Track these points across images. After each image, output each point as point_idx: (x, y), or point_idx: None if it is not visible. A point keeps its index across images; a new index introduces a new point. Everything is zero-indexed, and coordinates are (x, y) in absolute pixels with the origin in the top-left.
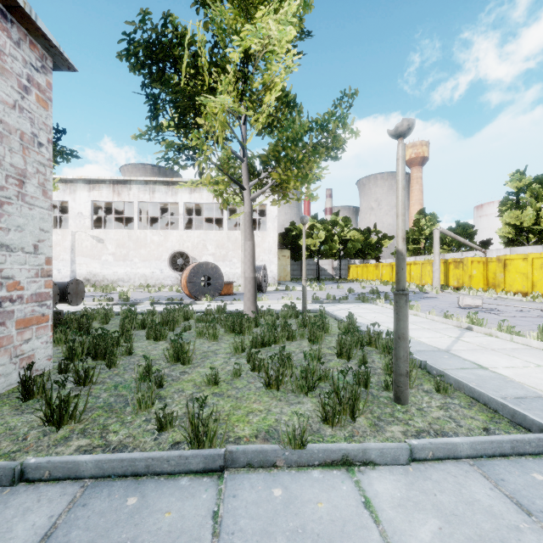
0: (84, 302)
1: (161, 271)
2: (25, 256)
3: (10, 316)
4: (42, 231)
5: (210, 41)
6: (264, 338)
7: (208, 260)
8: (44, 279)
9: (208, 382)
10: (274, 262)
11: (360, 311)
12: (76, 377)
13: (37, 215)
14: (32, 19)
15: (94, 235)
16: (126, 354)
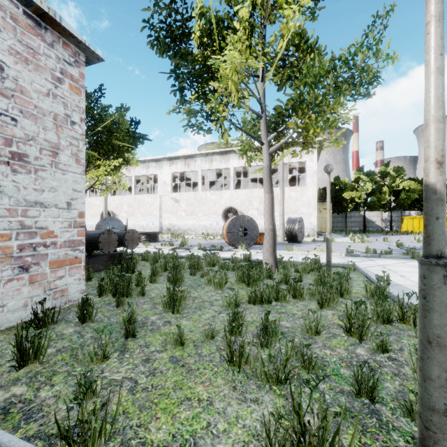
0: (155, 246)
1: (217, 223)
2: (58, 211)
3: (44, 258)
4: (75, 191)
5: (229, 12)
6: (263, 295)
7: (253, 213)
8: (77, 229)
9: (174, 340)
10: (313, 215)
11: (404, 270)
12: (80, 314)
13: (70, 179)
14: (57, 22)
15: (173, 197)
16: (140, 294)
